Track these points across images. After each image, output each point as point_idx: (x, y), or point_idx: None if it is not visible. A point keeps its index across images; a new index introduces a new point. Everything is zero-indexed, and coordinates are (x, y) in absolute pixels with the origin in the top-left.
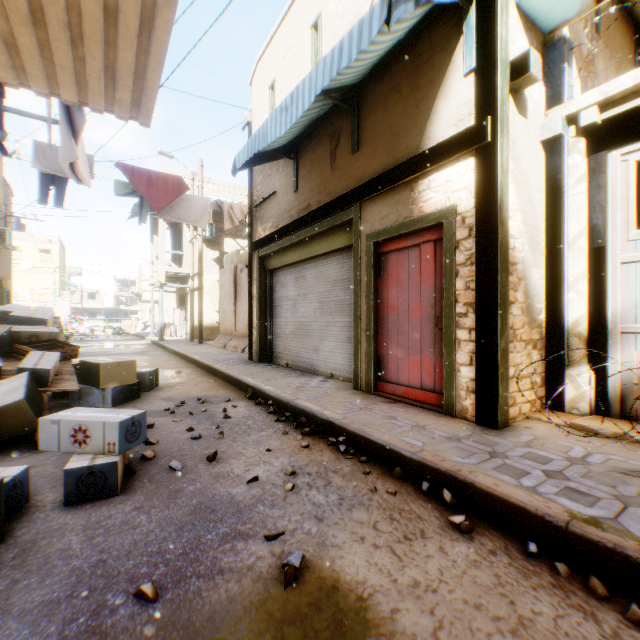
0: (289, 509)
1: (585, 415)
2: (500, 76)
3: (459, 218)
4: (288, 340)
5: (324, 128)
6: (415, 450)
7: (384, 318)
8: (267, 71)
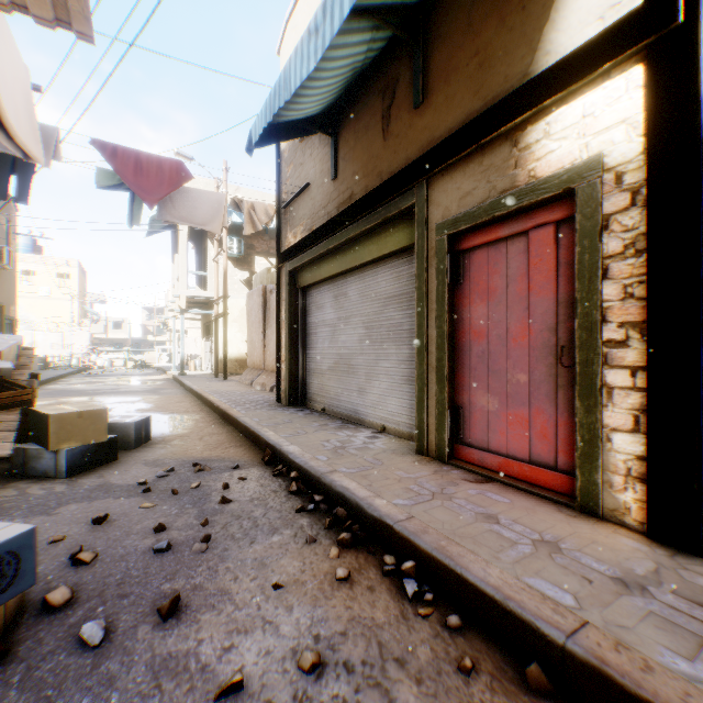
0: None
1: None
2: None
3: (609, 176)
4: (325, 378)
5: (373, 84)
6: (567, 622)
7: (464, 349)
8: (298, 30)
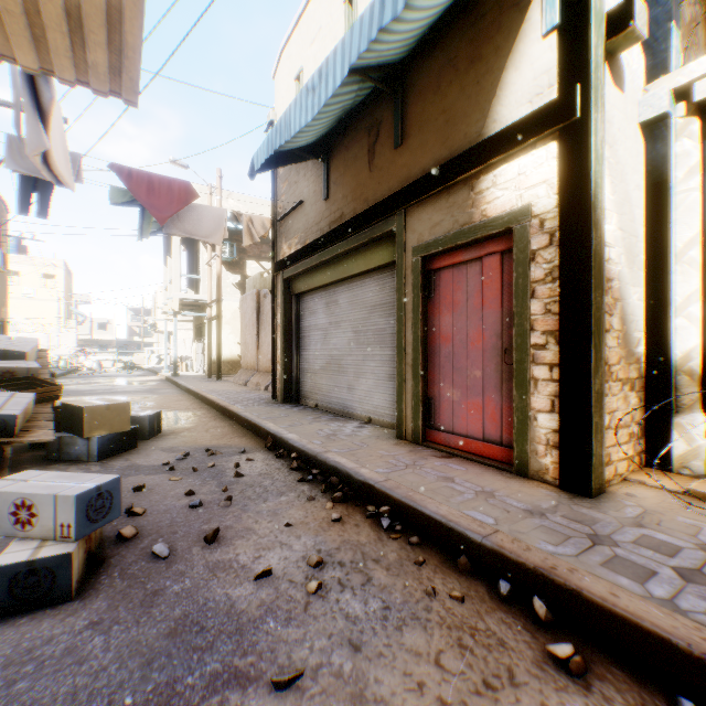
0: (311, 626)
1: (700, 477)
2: (593, 31)
3: (535, 221)
4: (318, 377)
5: (360, 121)
6: (486, 531)
7: (435, 351)
8: (293, 59)
